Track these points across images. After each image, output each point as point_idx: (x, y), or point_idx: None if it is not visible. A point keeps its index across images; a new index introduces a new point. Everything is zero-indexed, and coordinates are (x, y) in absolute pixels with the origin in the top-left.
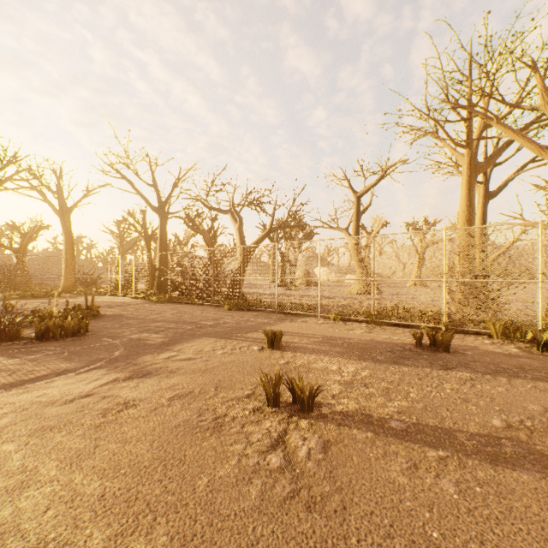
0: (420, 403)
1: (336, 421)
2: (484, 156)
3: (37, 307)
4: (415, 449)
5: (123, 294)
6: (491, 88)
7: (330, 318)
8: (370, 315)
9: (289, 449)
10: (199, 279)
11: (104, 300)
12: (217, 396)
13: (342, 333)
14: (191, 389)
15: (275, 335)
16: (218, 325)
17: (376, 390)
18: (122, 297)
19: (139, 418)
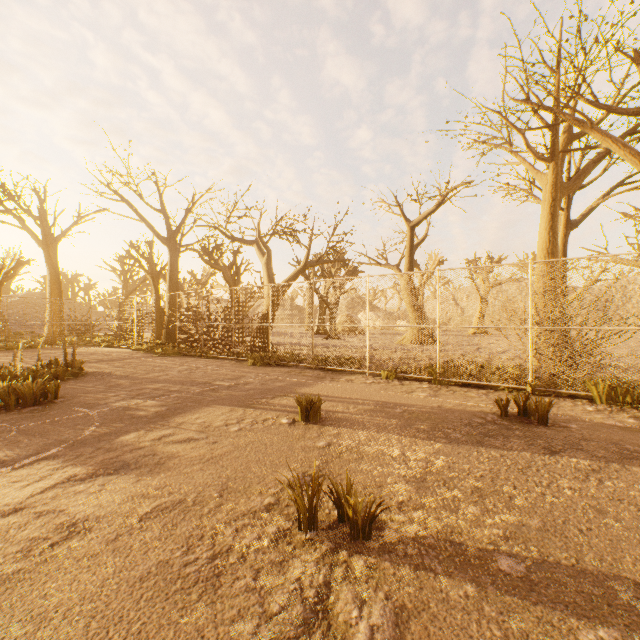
0: (535, 518)
1: (410, 560)
2: (566, 176)
3: (5, 363)
4: (556, 626)
5: (123, 344)
6: (578, 90)
7: (381, 376)
8: (433, 372)
9: (336, 632)
10: (217, 326)
11: (97, 352)
12: (221, 510)
13: (399, 397)
14: (182, 495)
15: (311, 403)
16: (237, 387)
17: (462, 492)
18: (121, 349)
19: (83, 559)
